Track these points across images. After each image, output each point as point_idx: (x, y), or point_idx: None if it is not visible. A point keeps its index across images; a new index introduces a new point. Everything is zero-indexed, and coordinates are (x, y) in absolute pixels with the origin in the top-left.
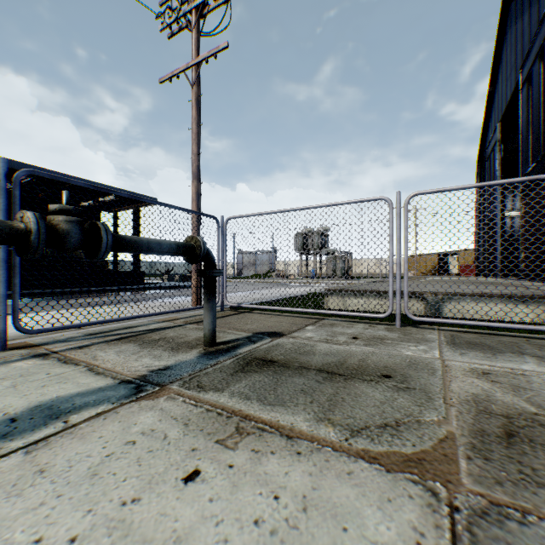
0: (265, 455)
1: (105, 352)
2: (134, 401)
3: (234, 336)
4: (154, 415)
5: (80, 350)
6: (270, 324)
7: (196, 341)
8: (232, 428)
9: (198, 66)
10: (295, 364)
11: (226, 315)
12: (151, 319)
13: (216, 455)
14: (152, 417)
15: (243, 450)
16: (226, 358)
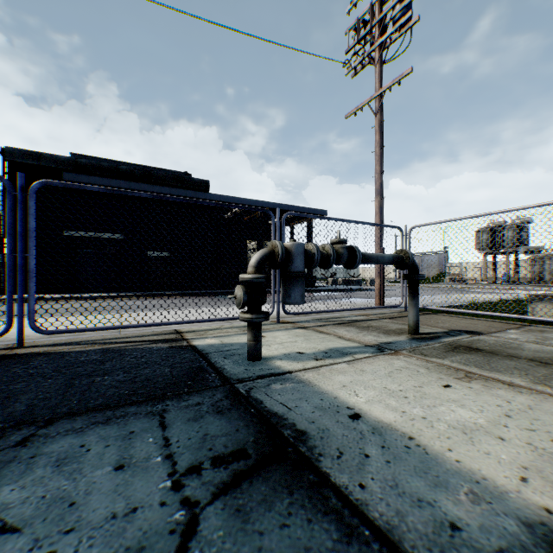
0: (492, 388)
1: (338, 330)
2: (383, 355)
3: (431, 330)
4: (402, 362)
5: (321, 327)
6: (463, 325)
7: (398, 330)
8: (462, 375)
9: (381, 95)
10: (501, 353)
11: None
12: (348, 313)
13: (457, 382)
14: (402, 363)
15: (475, 384)
16: (433, 342)
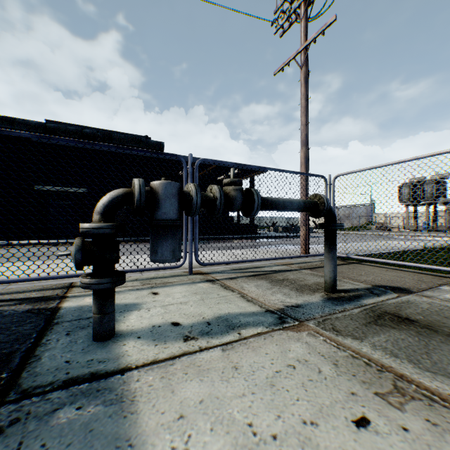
0: (447, 432)
1: (247, 285)
2: (281, 329)
3: (352, 286)
4: (302, 346)
5: (231, 280)
6: (388, 278)
7: (315, 285)
8: (389, 384)
9: (306, 49)
10: (442, 328)
11: None
12: (271, 262)
13: (381, 408)
14: (301, 348)
15: (412, 414)
16: (352, 306)
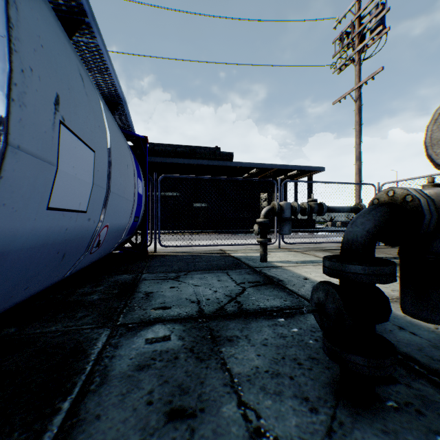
0: None
1: (317, 253)
2: None
3: (383, 256)
4: None
5: (306, 251)
6: None
7: None
8: None
9: (359, 87)
10: None
11: (380, 248)
12: (330, 245)
13: None
14: None
15: None
16: None
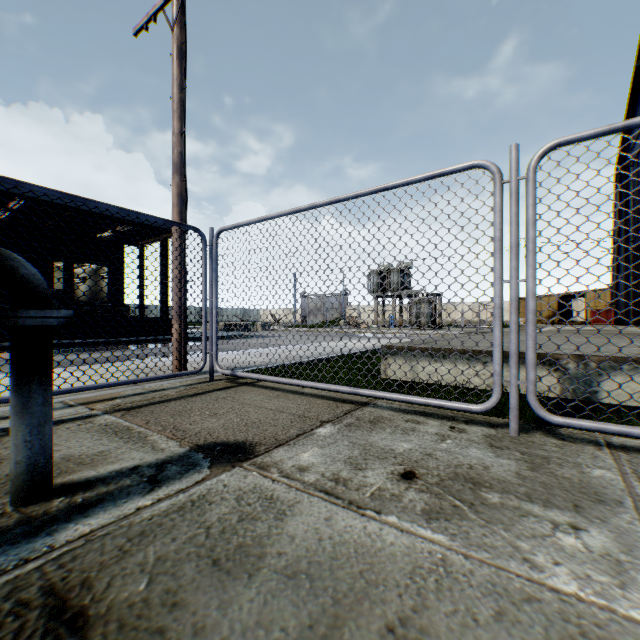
0: None
1: None
2: None
3: (139, 458)
4: None
5: None
6: (254, 418)
7: None
8: None
9: None
10: None
11: (204, 391)
12: (67, 399)
13: None
14: None
15: None
16: None
